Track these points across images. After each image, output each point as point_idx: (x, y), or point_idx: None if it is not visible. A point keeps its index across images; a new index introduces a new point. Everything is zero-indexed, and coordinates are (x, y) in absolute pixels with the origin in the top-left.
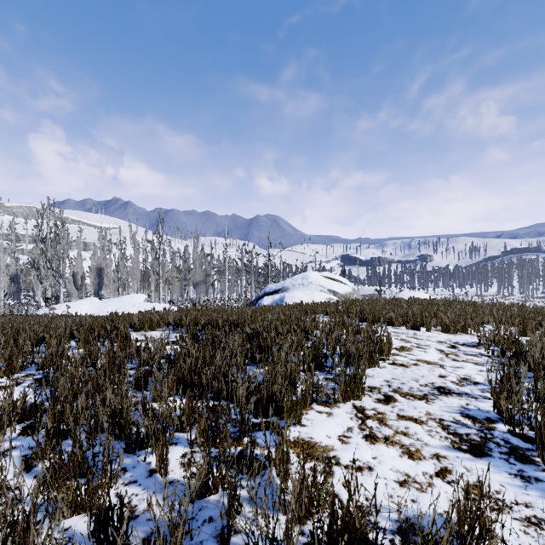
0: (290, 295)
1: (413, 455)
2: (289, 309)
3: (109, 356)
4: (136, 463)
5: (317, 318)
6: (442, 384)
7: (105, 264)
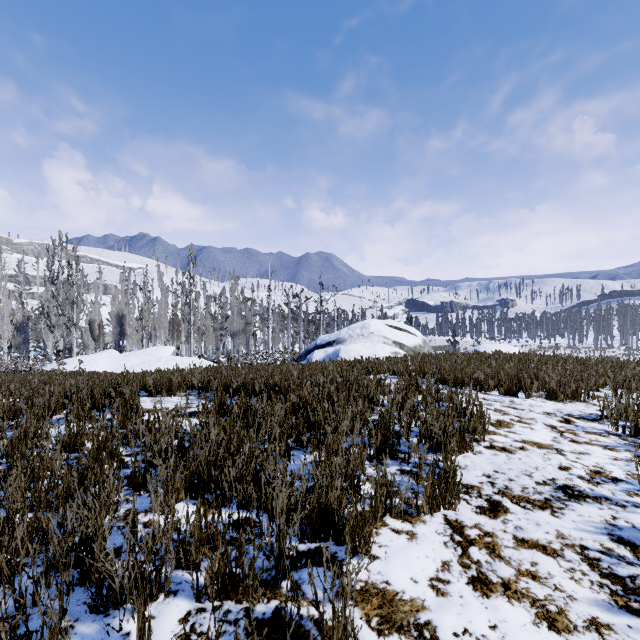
0: (347, 349)
1: (555, 621)
2: (346, 368)
3: (93, 442)
4: (106, 635)
5: (382, 379)
6: (567, 481)
7: (127, 310)
